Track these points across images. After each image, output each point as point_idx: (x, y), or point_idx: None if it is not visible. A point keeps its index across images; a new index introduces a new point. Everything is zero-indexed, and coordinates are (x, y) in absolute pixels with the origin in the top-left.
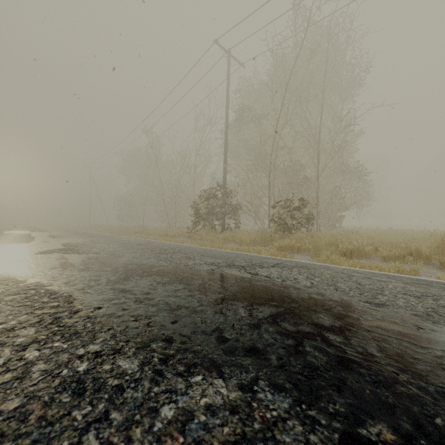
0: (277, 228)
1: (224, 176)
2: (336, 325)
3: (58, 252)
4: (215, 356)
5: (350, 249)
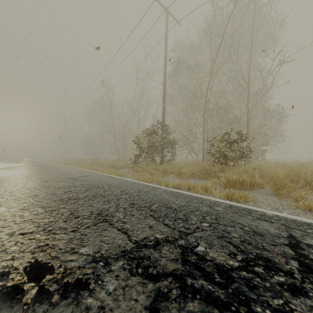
0: (214, 160)
1: (163, 115)
2: None
3: None
4: None
5: None
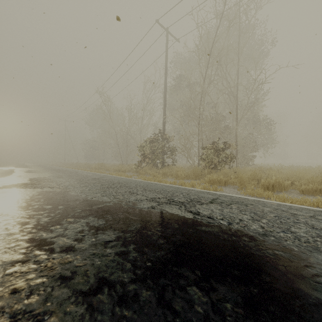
0: (205, 165)
1: (163, 125)
2: None
3: (18, 186)
4: None
5: (271, 183)
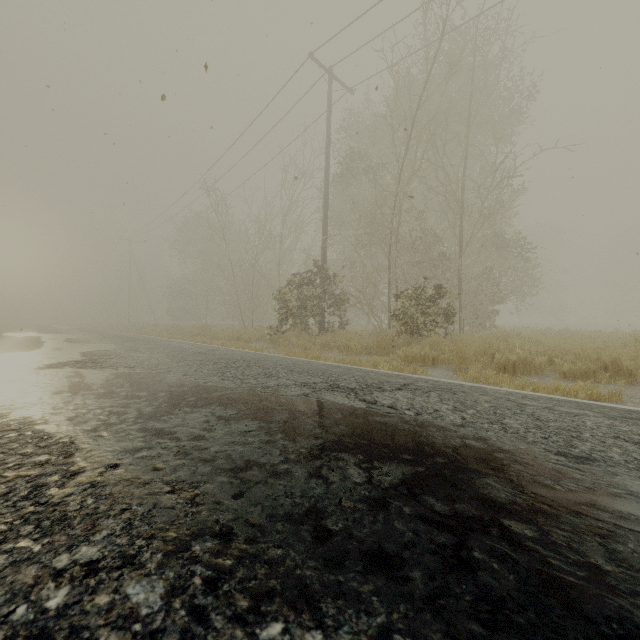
0: (401, 329)
1: (323, 252)
2: (518, 500)
3: (72, 365)
4: (308, 572)
5: (512, 360)
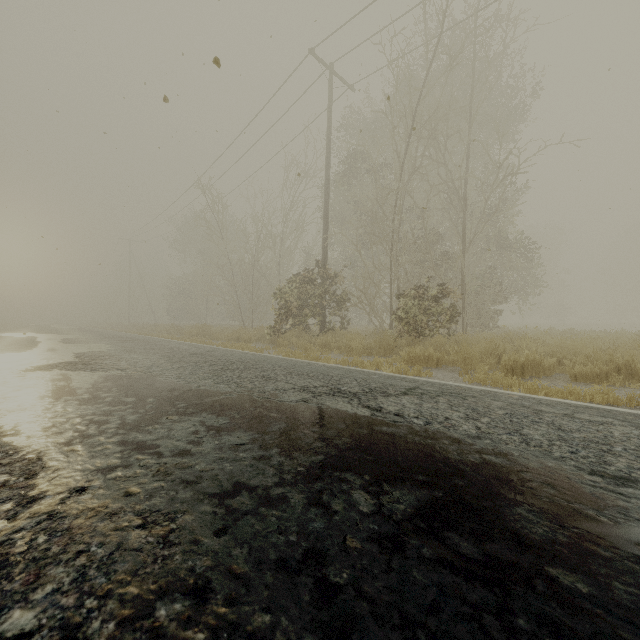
0: (403, 329)
1: (323, 251)
2: (559, 538)
3: (61, 367)
4: None
5: (520, 362)
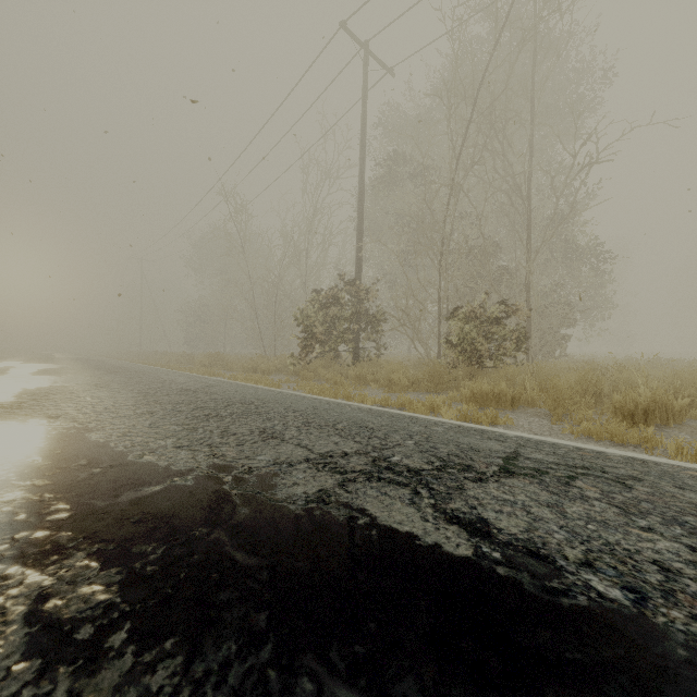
0: (457, 357)
1: (357, 265)
2: None
3: None
4: None
5: (641, 404)
